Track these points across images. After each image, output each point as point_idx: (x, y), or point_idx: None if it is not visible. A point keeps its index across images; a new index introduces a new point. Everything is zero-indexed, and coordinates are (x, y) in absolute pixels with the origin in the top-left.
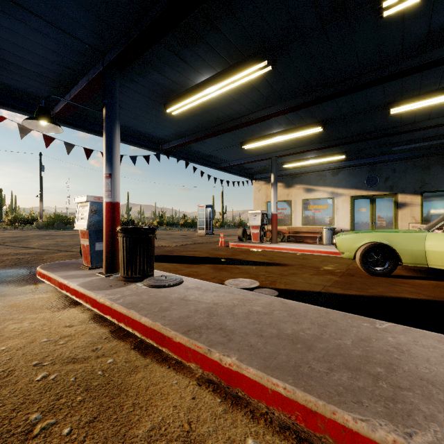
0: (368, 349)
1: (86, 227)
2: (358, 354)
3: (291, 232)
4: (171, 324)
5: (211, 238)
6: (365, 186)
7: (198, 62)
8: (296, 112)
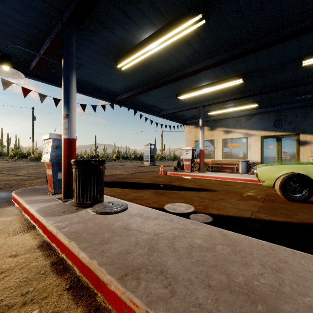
0: None
1: (49, 159)
2: None
3: (214, 163)
4: (108, 263)
5: (154, 168)
6: (273, 128)
7: (142, 19)
8: (222, 66)
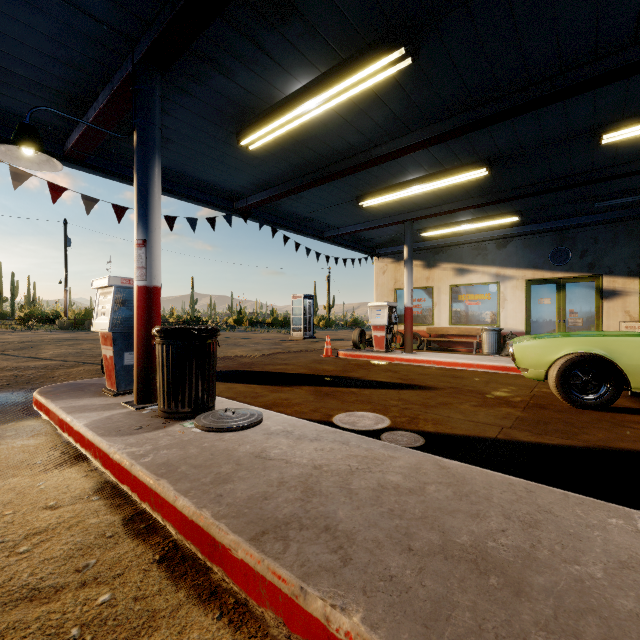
0: None
1: (108, 327)
2: (632, 611)
3: (433, 334)
4: (230, 515)
5: (312, 345)
6: (550, 264)
7: (289, 56)
8: (447, 143)
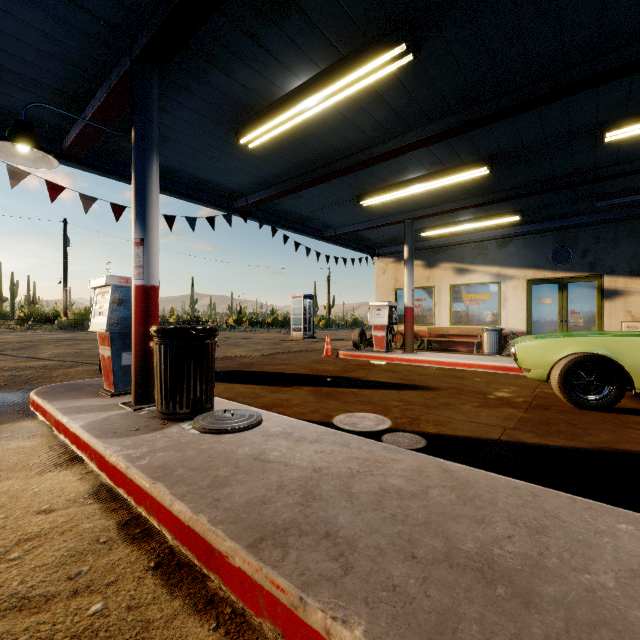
0: None
1: (105, 327)
2: None
3: (434, 334)
4: (227, 520)
5: (312, 345)
6: (551, 264)
7: (289, 52)
8: (448, 141)
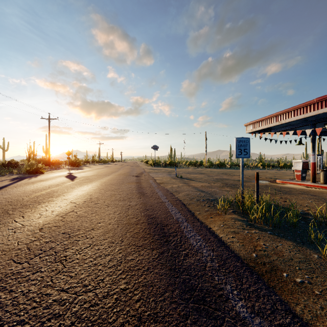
0: None
1: (301, 169)
2: None
3: None
4: None
5: None
6: None
7: None
8: None
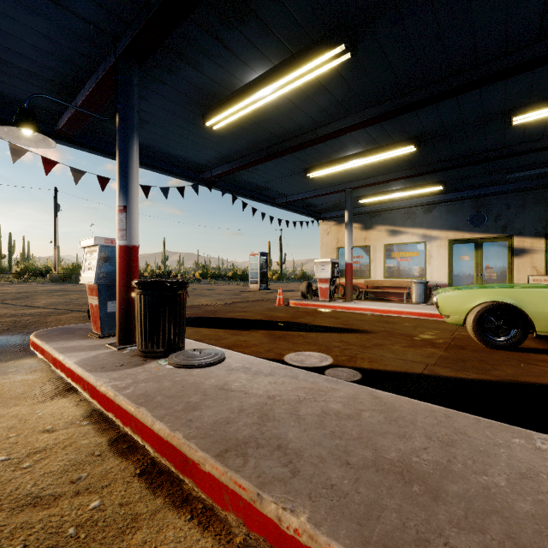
0: (543, 500)
1: (93, 280)
2: (528, 512)
3: (370, 286)
4: (198, 436)
5: (267, 295)
6: (469, 226)
7: (247, 50)
8: (381, 124)
